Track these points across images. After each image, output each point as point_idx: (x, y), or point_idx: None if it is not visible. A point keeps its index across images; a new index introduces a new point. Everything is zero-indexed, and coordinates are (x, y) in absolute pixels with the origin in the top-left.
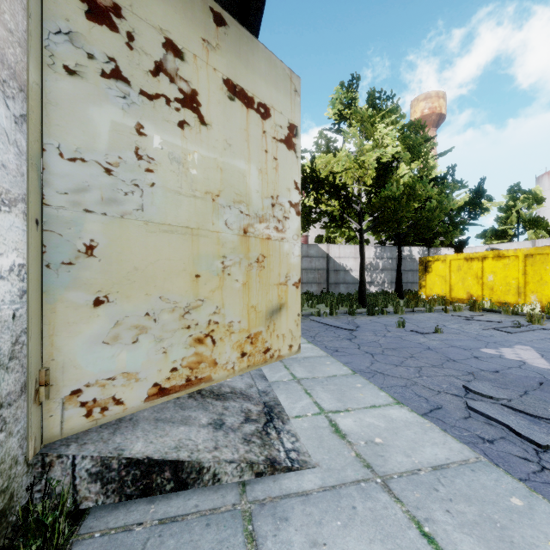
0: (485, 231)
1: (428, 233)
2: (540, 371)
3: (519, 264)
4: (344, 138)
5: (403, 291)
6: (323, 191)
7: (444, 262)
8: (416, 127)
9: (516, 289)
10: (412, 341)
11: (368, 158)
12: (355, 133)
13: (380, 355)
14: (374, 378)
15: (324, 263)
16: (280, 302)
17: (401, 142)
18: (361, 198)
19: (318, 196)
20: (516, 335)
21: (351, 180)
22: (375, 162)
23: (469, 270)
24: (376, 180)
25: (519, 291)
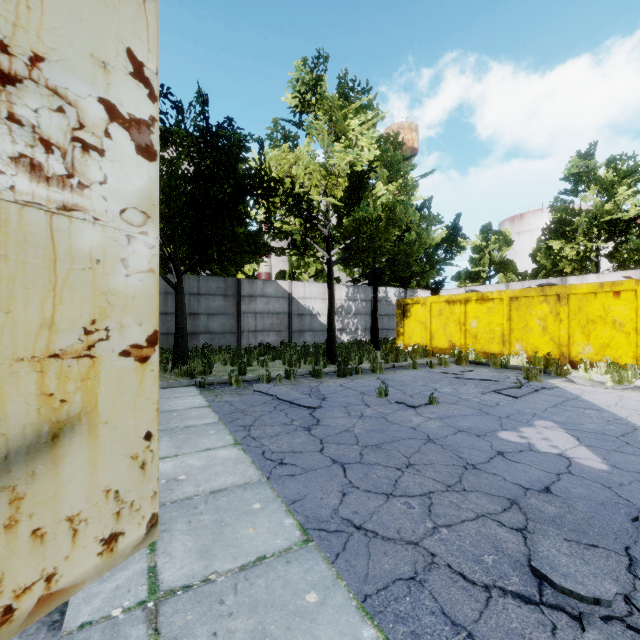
0: (460, 273)
1: (406, 271)
2: (602, 479)
3: (504, 308)
4: (307, 135)
5: (379, 340)
6: (278, 201)
7: (424, 305)
8: (394, 142)
9: (500, 336)
10: (402, 425)
11: (338, 162)
12: (321, 126)
13: (357, 466)
14: (347, 555)
15: (285, 305)
16: (55, 414)
17: (378, 157)
18: (330, 217)
19: (269, 206)
20: (524, 401)
21: (317, 190)
22: (347, 168)
23: (451, 314)
24: (349, 195)
25: (504, 339)
